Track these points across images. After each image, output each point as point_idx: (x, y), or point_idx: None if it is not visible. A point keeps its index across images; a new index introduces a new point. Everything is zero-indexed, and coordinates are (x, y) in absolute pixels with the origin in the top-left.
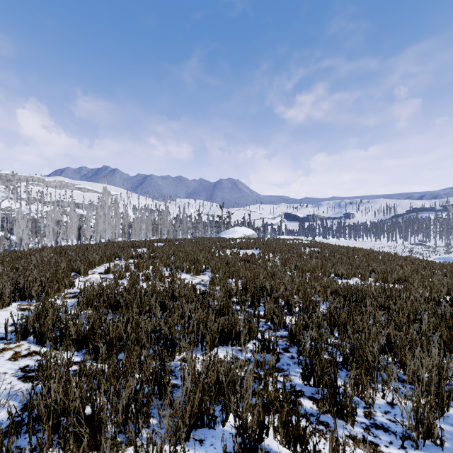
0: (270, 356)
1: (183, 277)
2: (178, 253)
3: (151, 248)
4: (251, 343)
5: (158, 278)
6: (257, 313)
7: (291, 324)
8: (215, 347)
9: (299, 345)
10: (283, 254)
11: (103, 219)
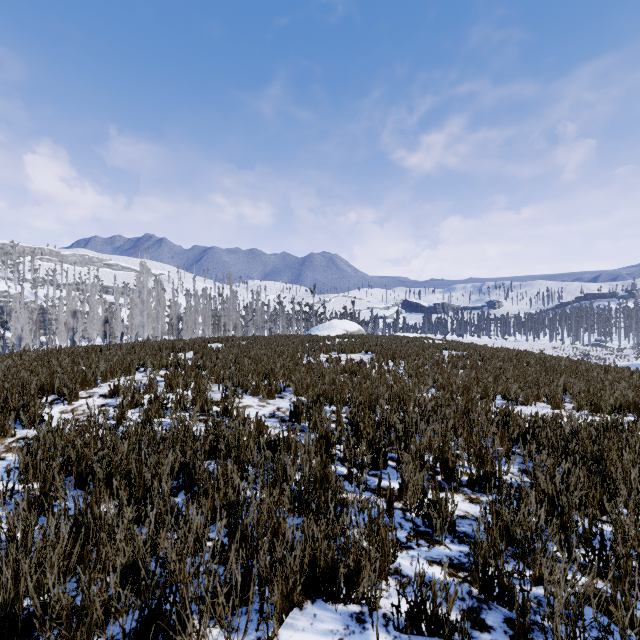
0: None
1: (246, 402)
2: (242, 359)
3: (200, 351)
4: (383, 590)
5: (197, 407)
6: (388, 493)
7: (459, 516)
8: (294, 606)
9: (506, 602)
10: (410, 361)
11: (140, 309)
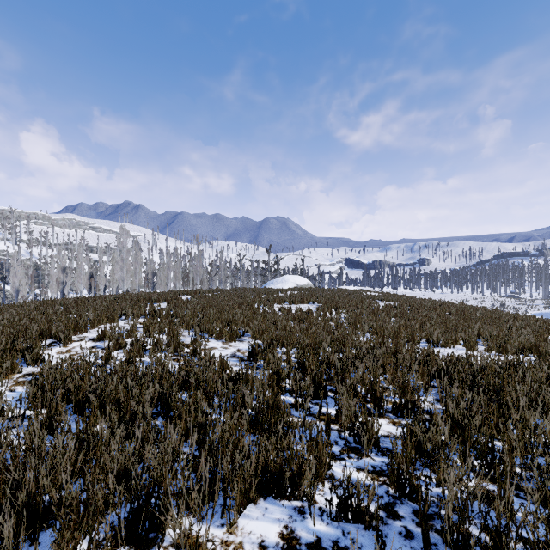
0: (361, 529)
1: (211, 345)
2: (208, 309)
3: (172, 302)
4: (320, 490)
5: (171, 348)
6: (327, 417)
7: (383, 436)
8: (250, 502)
9: (415, 498)
10: (350, 310)
11: (121, 266)
